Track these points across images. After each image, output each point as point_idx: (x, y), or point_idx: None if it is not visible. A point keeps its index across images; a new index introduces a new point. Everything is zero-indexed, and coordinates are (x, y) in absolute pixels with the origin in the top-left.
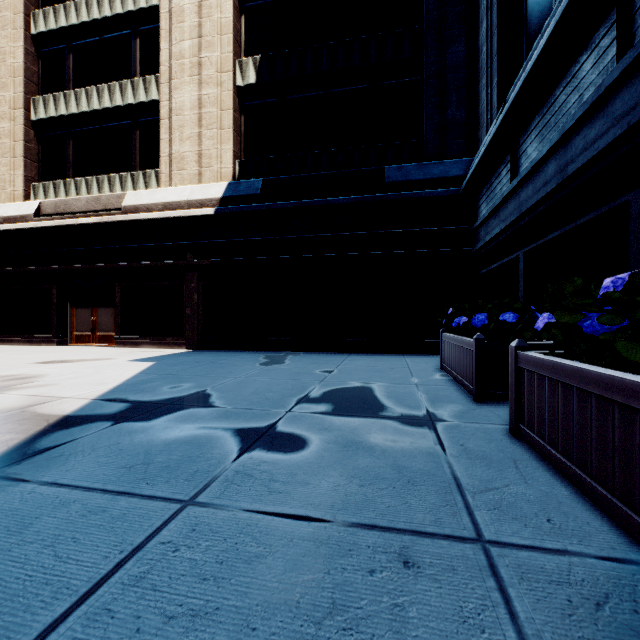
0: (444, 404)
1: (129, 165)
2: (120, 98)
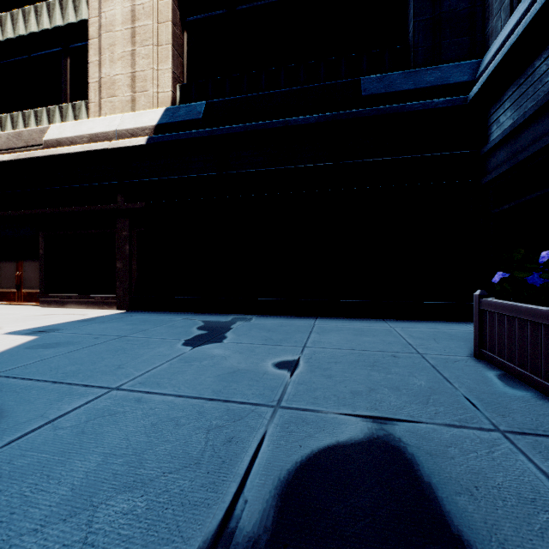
0: None
1: (59, 98)
2: (47, 20)
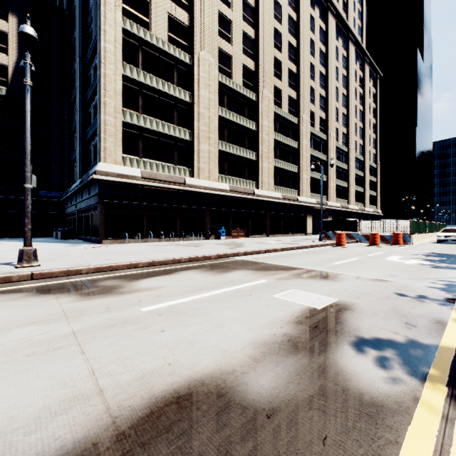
0: (51, 239)
1: None
2: None
